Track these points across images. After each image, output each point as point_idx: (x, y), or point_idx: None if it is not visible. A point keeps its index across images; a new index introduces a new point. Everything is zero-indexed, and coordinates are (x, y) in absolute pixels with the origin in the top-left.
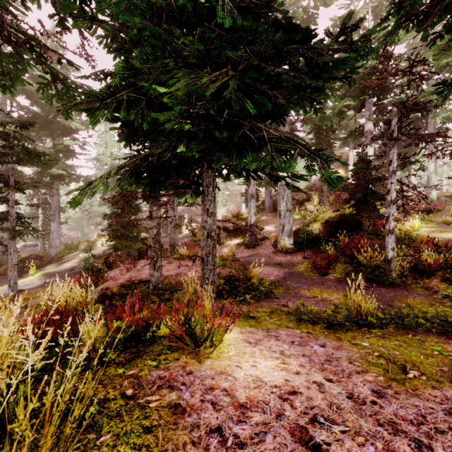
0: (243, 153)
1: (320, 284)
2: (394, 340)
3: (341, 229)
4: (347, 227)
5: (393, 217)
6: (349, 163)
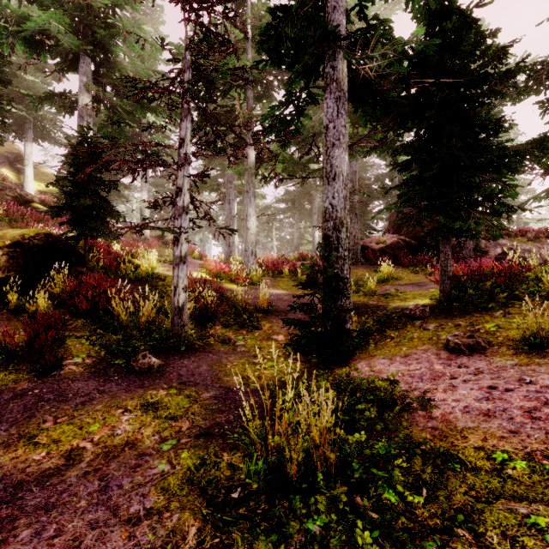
0: None
1: (58, 402)
2: (495, 508)
3: (50, 264)
4: (60, 260)
5: (185, 236)
6: (26, 162)
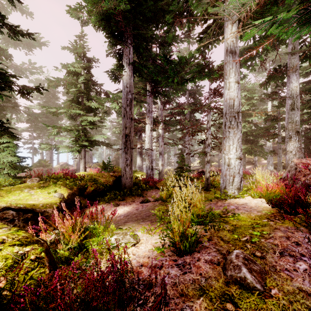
0: (251, 153)
1: None
2: None
3: None
4: None
5: None
6: None
